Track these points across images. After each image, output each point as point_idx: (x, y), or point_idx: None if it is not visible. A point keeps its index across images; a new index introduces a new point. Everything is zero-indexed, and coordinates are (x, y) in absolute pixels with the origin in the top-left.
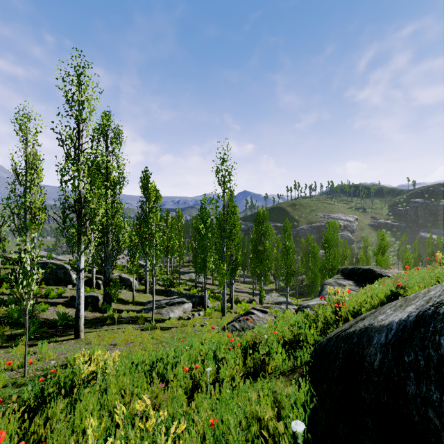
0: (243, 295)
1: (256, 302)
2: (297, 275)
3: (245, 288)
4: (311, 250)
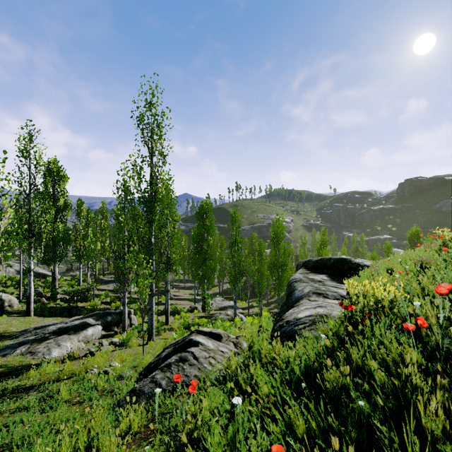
0: (183, 303)
1: (198, 310)
2: (248, 273)
3: (186, 294)
4: (255, 248)
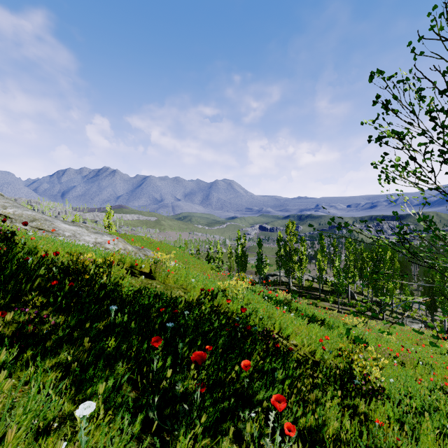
0: None
1: None
2: None
3: None
4: None
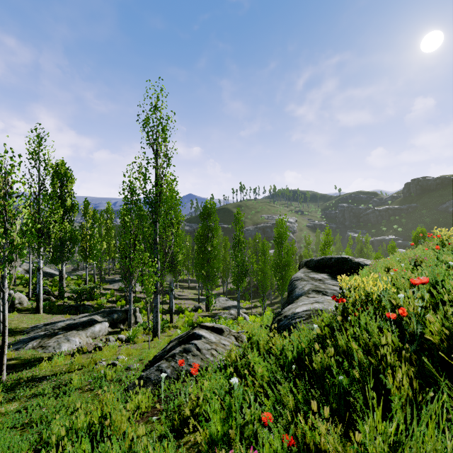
0: (187, 302)
1: (202, 310)
2: (251, 273)
3: (190, 294)
4: (259, 249)
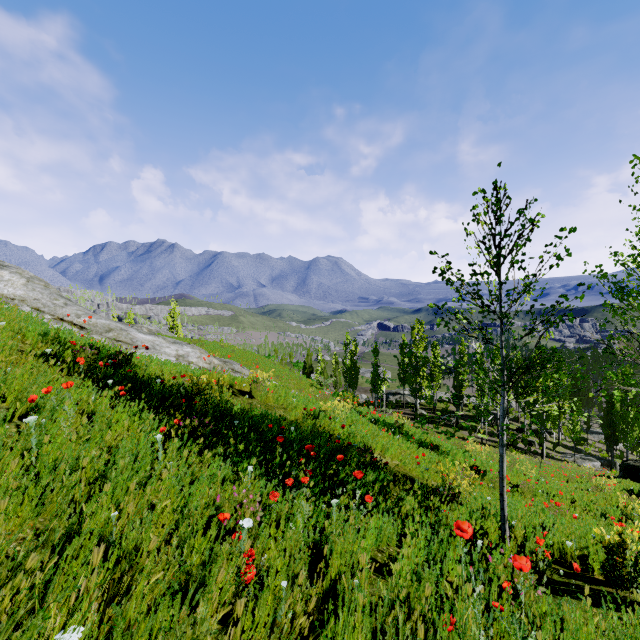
0: None
1: None
2: None
3: None
4: None
